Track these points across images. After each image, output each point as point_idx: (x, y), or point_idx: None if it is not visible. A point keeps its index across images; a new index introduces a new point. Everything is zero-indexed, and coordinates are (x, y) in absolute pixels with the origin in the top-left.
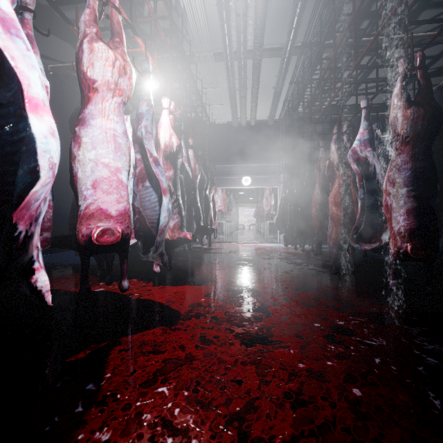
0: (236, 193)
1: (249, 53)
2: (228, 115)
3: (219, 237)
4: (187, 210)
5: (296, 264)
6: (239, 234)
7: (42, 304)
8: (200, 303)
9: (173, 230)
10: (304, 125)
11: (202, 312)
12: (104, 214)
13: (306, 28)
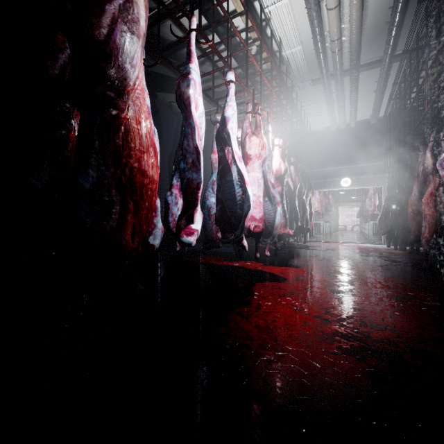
0: (336, 192)
1: (346, 72)
2: (325, 122)
3: (316, 237)
4: (290, 213)
5: (394, 262)
6: (338, 235)
7: (211, 267)
8: (303, 275)
9: (283, 228)
10: (413, 122)
11: (305, 279)
12: (257, 218)
13: (406, 40)
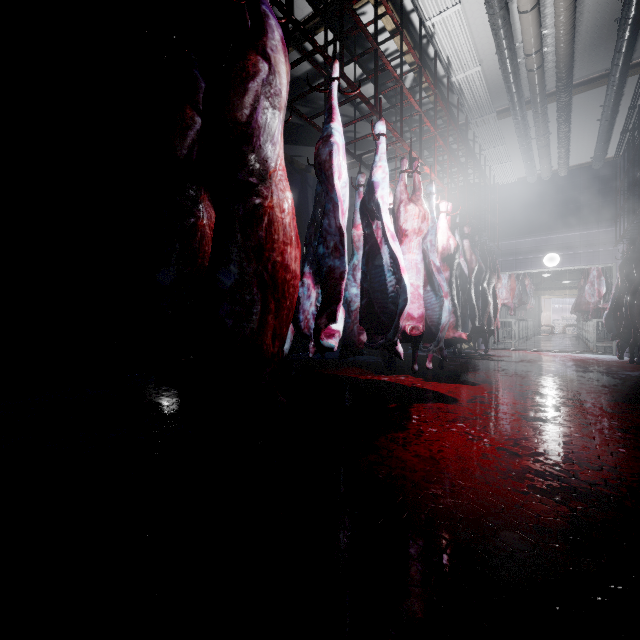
0: (536, 275)
1: (550, 97)
2: (518, 170)
3: (504, 343)
4: (463, 307)
5: (628, 380)
6: (540, 341)
7: (350, 382)
8: (482, 396)
9: (452, 329)
10: None
11: (485, 401)
12: (416, 315)
13: None
